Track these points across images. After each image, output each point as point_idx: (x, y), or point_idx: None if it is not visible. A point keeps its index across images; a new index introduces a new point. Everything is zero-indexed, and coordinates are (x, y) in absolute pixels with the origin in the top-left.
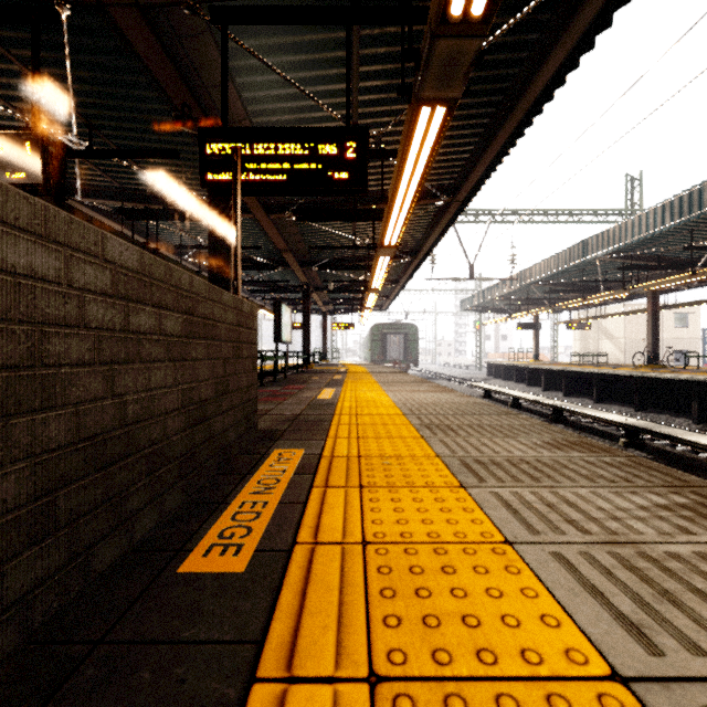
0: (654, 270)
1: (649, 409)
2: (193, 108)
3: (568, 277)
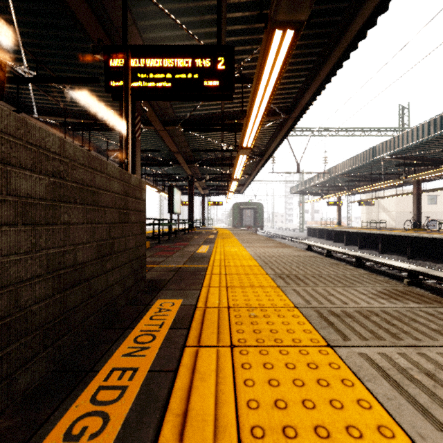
0: (419, 166)
1: (417, 257)
2: (106, 42)
3: (361, 172)
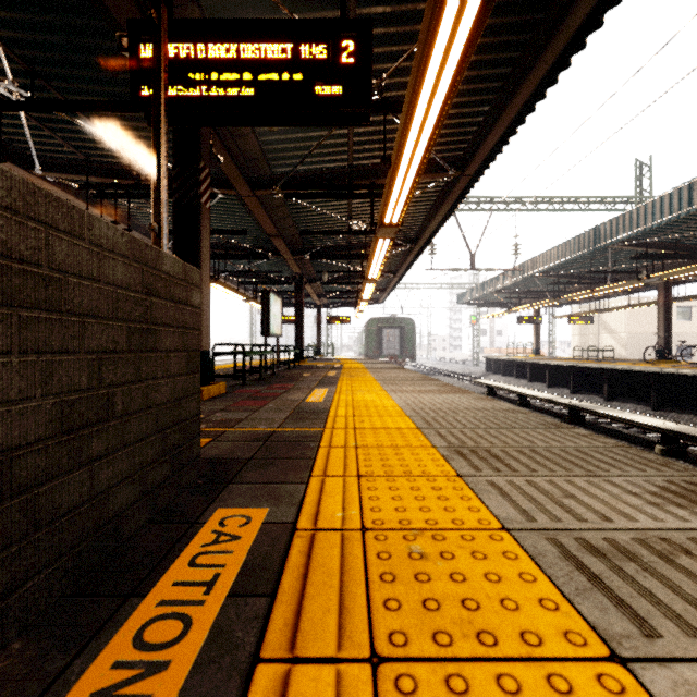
0: (670, 258)
1: (668, 408)
2: None
3: (573, 268)
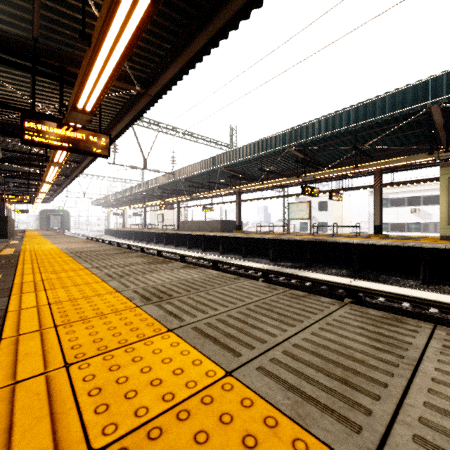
0: (138, 202)
1: (131, 239)
2: None
3: (123, 199)
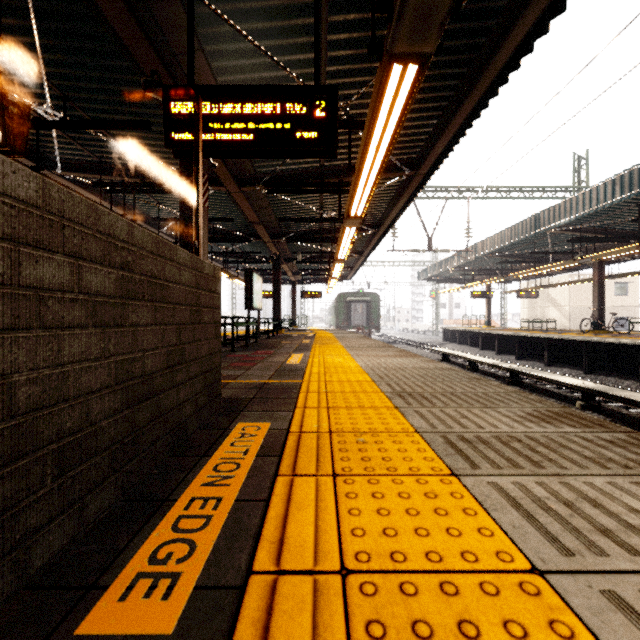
0: (601, 241)
1: (597, 372)
2: (163, 75)
3: (519, 249)
